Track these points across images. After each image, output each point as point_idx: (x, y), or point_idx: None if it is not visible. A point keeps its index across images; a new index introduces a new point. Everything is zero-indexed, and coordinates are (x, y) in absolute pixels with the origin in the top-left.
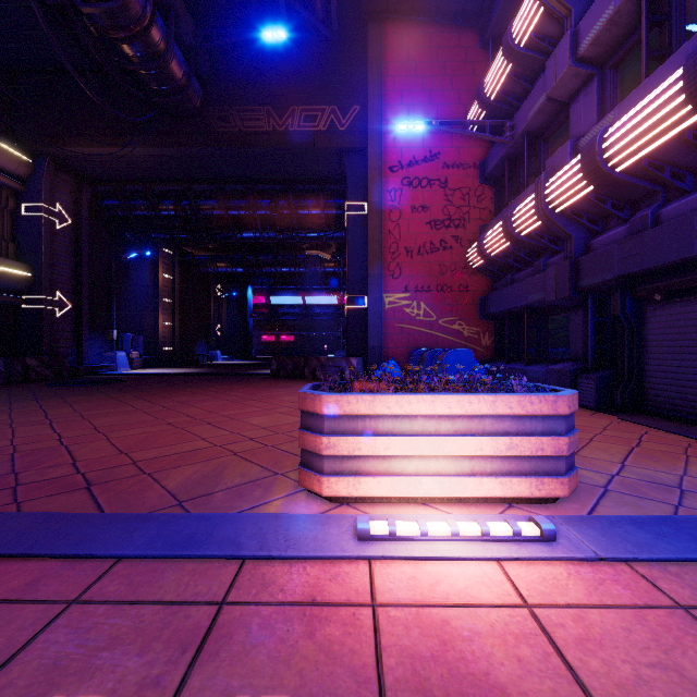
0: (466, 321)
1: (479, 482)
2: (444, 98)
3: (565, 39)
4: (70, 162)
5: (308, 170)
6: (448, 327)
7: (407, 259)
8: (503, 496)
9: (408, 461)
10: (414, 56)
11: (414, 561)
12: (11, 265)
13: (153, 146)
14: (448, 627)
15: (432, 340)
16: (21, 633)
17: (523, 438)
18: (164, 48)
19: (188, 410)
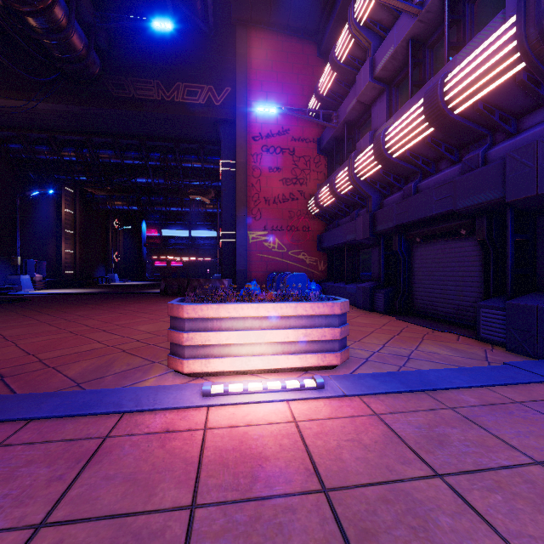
0: (308, 253)
1: (287, 358)
2: (293, 90)
3: (367, 63)
4: None
5: (191, 133)
6: (295, 256)
7: (266, 206)
8: (301, 366)
9: (242, 347)
10: (271, 56)
11: (236, 405)
12: None
13: (55, 103)
14: (246, 435)
15: (284, 266)
16: None
17: (313, 329)
18: (66, 24)
19: (87, 321)
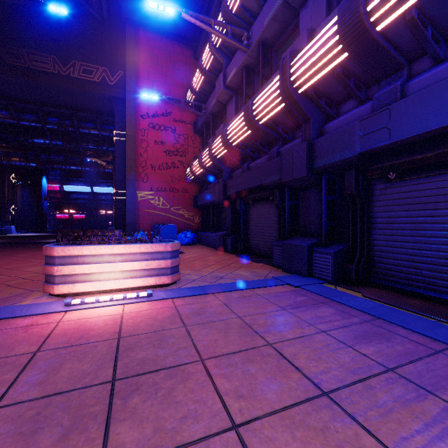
0: (186, 209)
1: (134, 281)
2: (174, 82)
3: (221, 75)
4: None
5: (87, 104)
6: (176, 212)
7: (152, 171)
8: (144, 285)
9: (101, 274)
10: (156, 52)
11: (88, 309)
12: None
13: None
14: (86, 322)
15: (167, 219)
16: None
17: (152, 261)
18: None
19: None
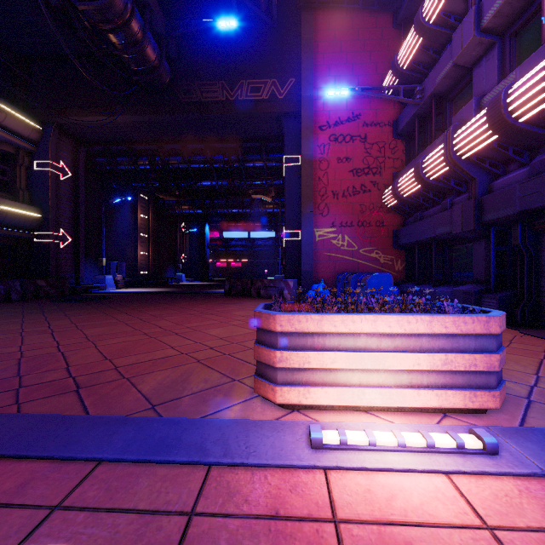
0: (382, 251)
1: (417, 394)
2: (364, 70)
3: (470, 14)
4: (70, 129)
5: (254, 131)
6: (367, 255)
7: (334, 201)
8: (439, 406)
9: (352, 373)
10: (339, 36)
11: (366, 472)
12: (26, 208)
13: (133, 114)
14: None
15: (354, 266)
16: (6, 541)
17: (457, 354)
18: (142, 36)
19: (160, 322)
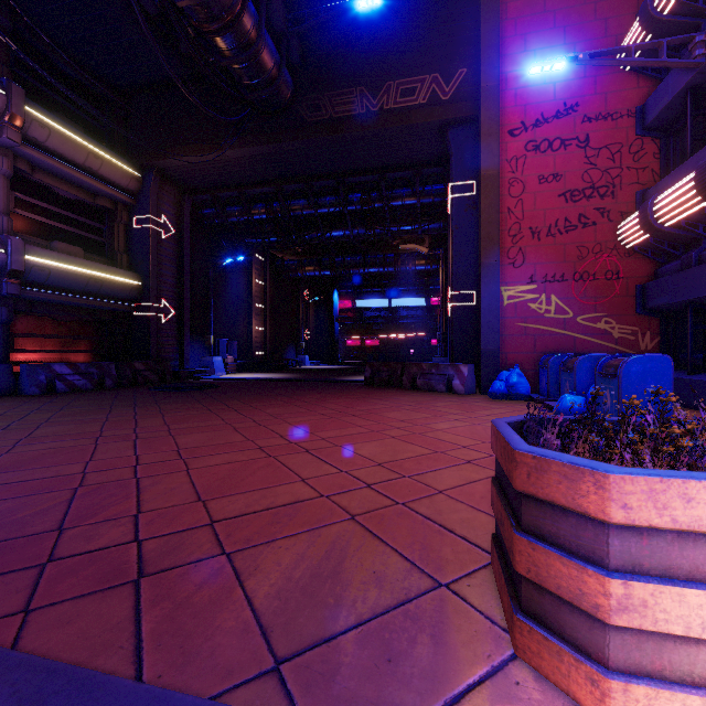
0: (616, 318)
1: None
2: (585, 33)
3: None
4: (173, 174)
5: (404, 154)
6: (589, 326)
7: (533, 242)
8: None
9: None
10: None
11: None
12: (124, 274)
13: (245, 146)
14: None
15: (567, 343)
16: None
17: None
18: (256, 36)
19: (281, 427)
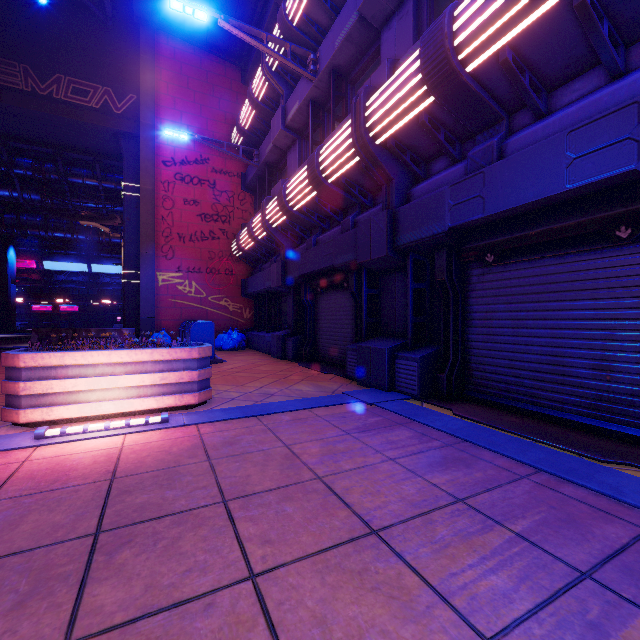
0: (231, 299)
1: (142, 401)
2: (213, 115)
3: (279, 110)
4: None
5: (81, 141)
6: (216, 303)
7: (180, 244)
8: (158, 407)
9: (92, 393)
10: (186, 71)
11: (70, 442)
12: None
13: None
14: (66, 459)
15: (203, 313)
16: None
17: (171, 373)
18: None
19: None
